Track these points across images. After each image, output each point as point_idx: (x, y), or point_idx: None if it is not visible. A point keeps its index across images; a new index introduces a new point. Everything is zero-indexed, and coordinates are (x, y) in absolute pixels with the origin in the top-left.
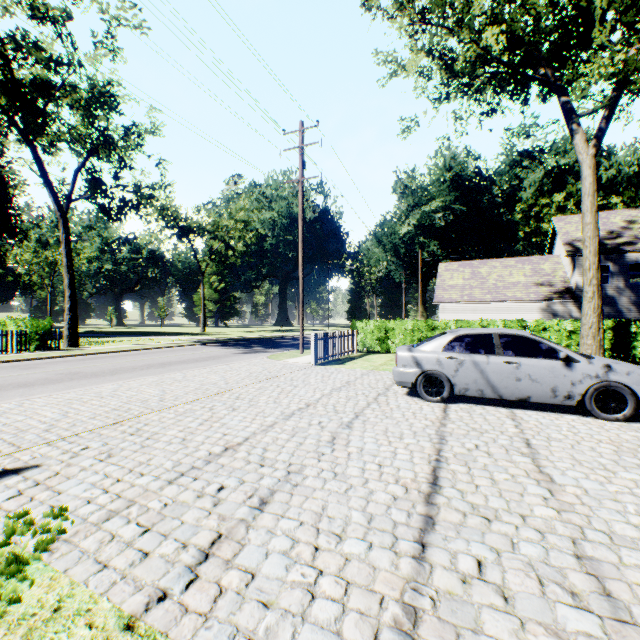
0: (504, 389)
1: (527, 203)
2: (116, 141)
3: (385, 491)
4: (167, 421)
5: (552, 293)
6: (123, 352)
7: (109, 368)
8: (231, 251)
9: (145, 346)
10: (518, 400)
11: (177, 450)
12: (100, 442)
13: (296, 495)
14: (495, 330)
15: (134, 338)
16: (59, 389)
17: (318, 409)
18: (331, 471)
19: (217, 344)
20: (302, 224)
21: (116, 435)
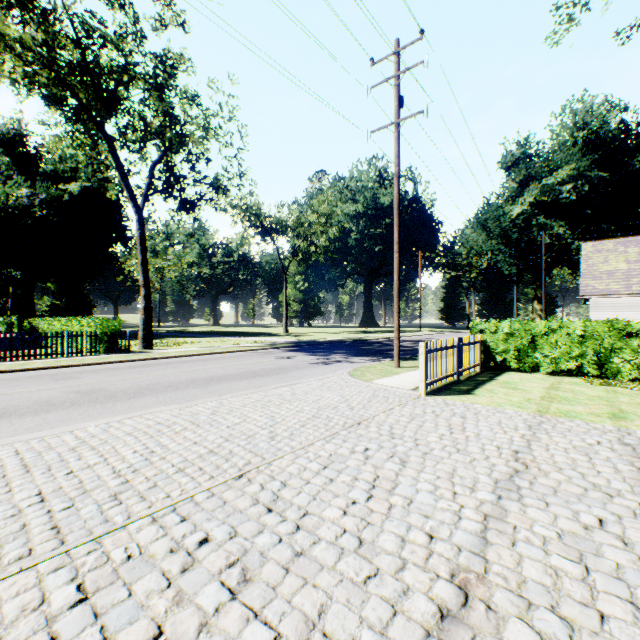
0: None
1: None
2: (193, 132)
3: None
4: None
5: None
6: (187, 357)
7: (142, 384)
8: (313, 247)
9: (214, 349)
10: None
11: None
12: None
13: None
14: None
15: (215, 339)
16: (19, 430)
17: None
18: None
19: (292, 348)
20: (398, 185)
21: None
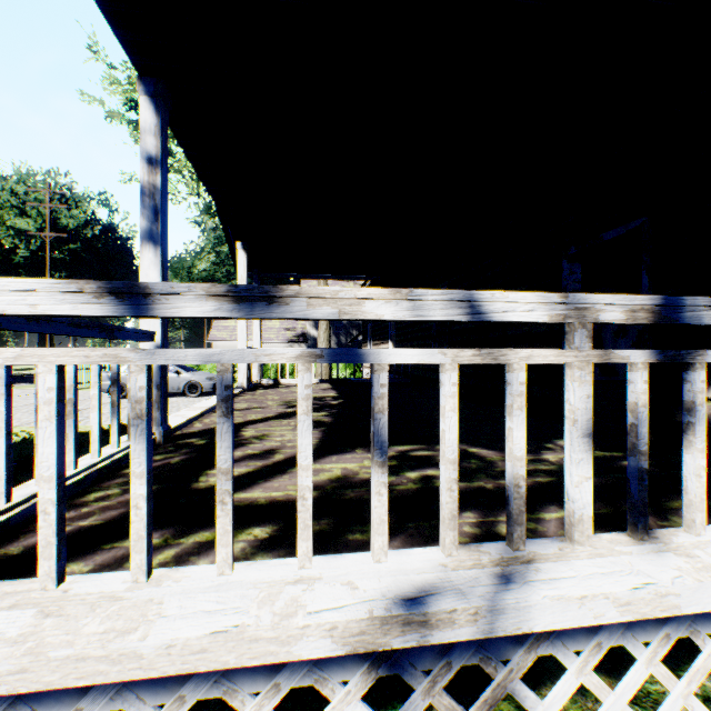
0: None
1: None
2: None
3: None
4: None
5: (294, 336)
6: None
7: None
8: None
9: None
10: None
11: None
12: None
13: None
14: None
15: None
16: None
17: None
18: (30, 414)
19: None
20: (51, 273)
21: None
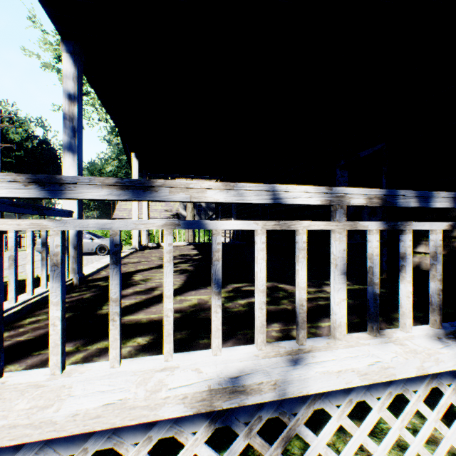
0: None
1: None
2: None
3: None
4: None
5: (171, 215)
6: None
7: None
8: None
9: None
10: None
11: None
12: None
13: None
14: None
15: None
16: None
17: None
18: None
19: None
20: (1, 171)
21: None
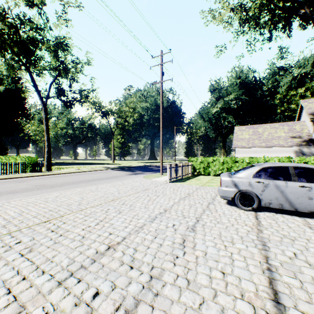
0: (299, 204)
1: (282, 94)
2: (70, 68)
3: (235, 310)
4: (77, 220)
5: (301, 142)
6: (71, 173)
7: (60, 182)
8: (126, 123)
9: (83, 170)
10: (309, 212)
11: (75, 247)
12: (30, 237)
13: (156, 310)
14: (290, 164)
15: (79, 166)
16: (28, 195)
17: (172, 214)
18: (184, 278)
19: (118, 169)
20: (162, 105)
21: (42, 231)
